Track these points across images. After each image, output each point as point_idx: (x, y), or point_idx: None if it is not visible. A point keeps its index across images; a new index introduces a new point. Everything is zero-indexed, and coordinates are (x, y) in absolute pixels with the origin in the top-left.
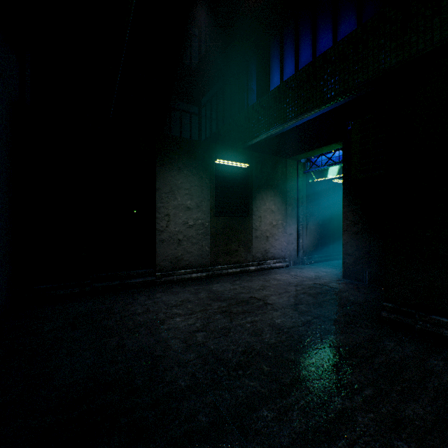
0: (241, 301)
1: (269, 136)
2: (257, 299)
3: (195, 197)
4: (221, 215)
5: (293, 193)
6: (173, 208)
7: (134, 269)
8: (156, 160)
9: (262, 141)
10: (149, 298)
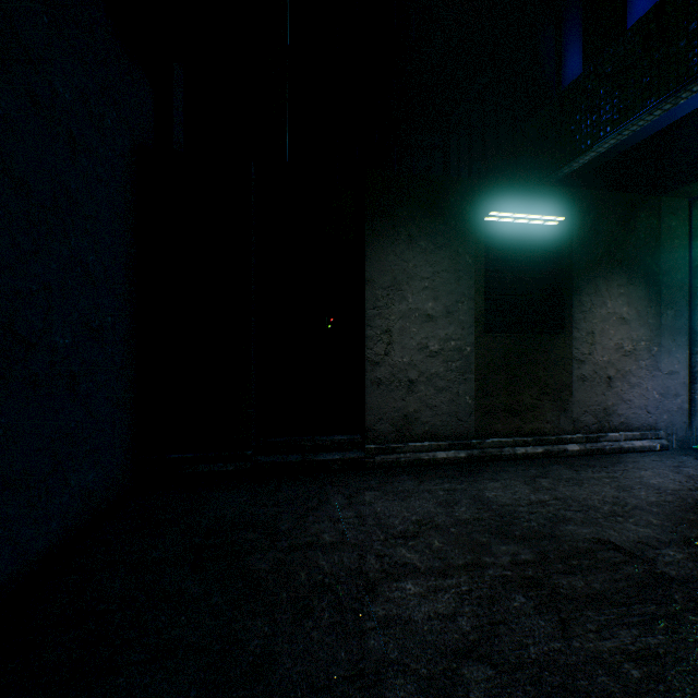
0: (572, 550)
1: (607, 154)
2: (623, 553)
3: (443, 293)
4: (498, 331)
5: (678, 276)
6: (399, 317)
7: (327, 433)
8: (365, 225)
9: (586, 170)
10: (349, 502)
